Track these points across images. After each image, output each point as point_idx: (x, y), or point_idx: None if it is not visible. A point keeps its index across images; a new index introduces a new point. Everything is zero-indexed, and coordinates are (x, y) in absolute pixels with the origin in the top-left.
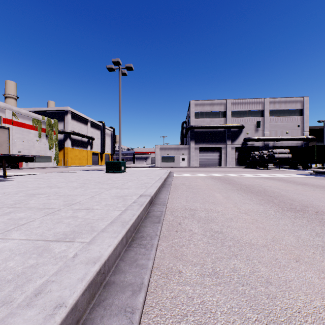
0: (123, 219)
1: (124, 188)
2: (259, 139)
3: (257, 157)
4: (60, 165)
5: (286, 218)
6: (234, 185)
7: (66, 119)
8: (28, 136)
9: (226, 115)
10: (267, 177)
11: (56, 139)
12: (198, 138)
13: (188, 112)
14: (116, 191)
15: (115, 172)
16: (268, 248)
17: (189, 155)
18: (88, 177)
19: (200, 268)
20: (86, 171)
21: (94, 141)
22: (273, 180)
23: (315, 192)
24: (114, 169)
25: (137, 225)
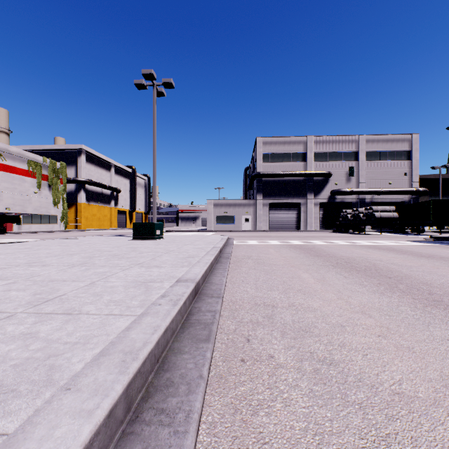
0: (129, 342)
1: (154, 265)
2: (352, 192)
3: (349, 217)
4: (70, 229)
5: (438, 323)
6: (326, 258)
7: (79, 161)
8: (21, 186)
9: (307, 157)
10: (370, 245)
11: (63, 190)
12: (268, 191)
13: (254, 154)
14: (138, 272)
15: (146, 238)
16: (447, 409)
17: (254, 214)
18: (102, 247)
19: None
20: (104, 237)
21: (120, 194)
22: (380, 250)
23: None
24: (145, 235)
25: (164, 350)
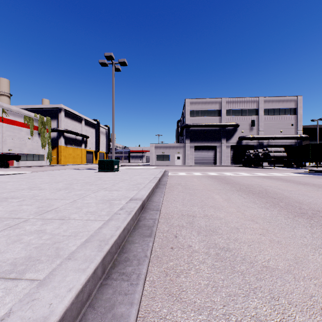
0: (102, 235)
1: (114, 189)
2: (253, 138)
3: (252, 156)
4: (53, 164)
5: (301, 227)
6: (232, 184)
7: (59, 116)
8: (19, 134)
9: (221, 113)
10: (265, 176)
11: (48, 137)
12: (193, 137)
13: (183, 111)
14: (104, 194)
15: (108, 171)
16: (294, 275)
17: (184, 154)
18: (78, 177)
19: (208, 318)
20: (78, 170)
21: (88, 139)
22: (271, 179)
23: (319, 192)
24: (107, 168)
25: (123, 241)
